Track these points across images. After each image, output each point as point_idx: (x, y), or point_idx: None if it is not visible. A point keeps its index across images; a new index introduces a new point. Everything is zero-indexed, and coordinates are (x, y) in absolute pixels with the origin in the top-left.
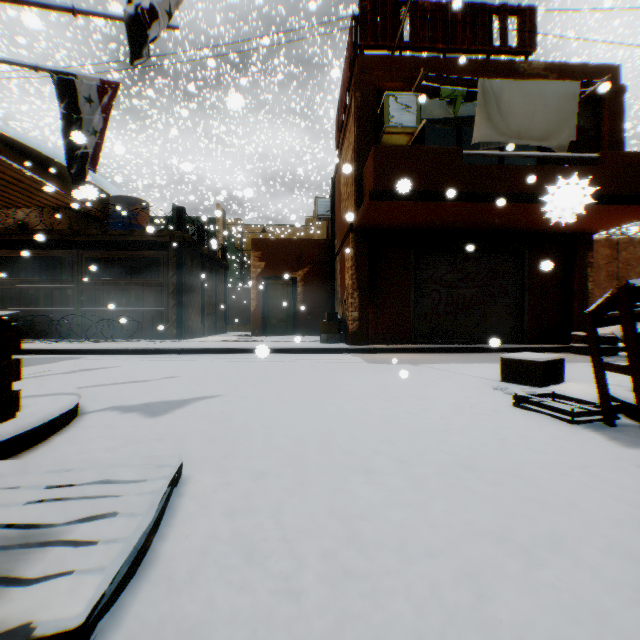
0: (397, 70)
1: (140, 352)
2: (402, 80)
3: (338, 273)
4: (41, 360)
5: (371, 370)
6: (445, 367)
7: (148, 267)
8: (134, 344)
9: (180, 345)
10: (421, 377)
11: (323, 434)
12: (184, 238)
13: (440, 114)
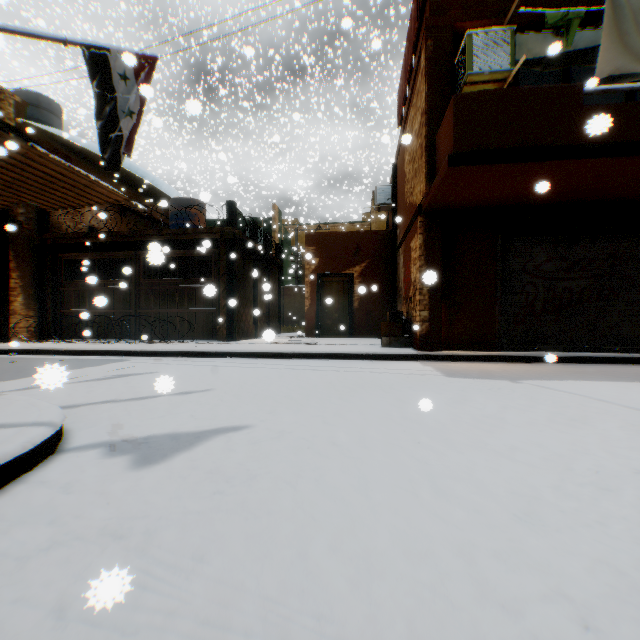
0: (481, 5)
1: (187, 355)
2: (488, 16)
3: (401, 267)
4: (89, 362)
5: (454, 388)
6: (561, 387)
7: (205, 268)
8: (183, 346)
9: (227, 348)
10: (536, 405)
11: (410, 552)
12: (234, 234)
13: (542, 51)
